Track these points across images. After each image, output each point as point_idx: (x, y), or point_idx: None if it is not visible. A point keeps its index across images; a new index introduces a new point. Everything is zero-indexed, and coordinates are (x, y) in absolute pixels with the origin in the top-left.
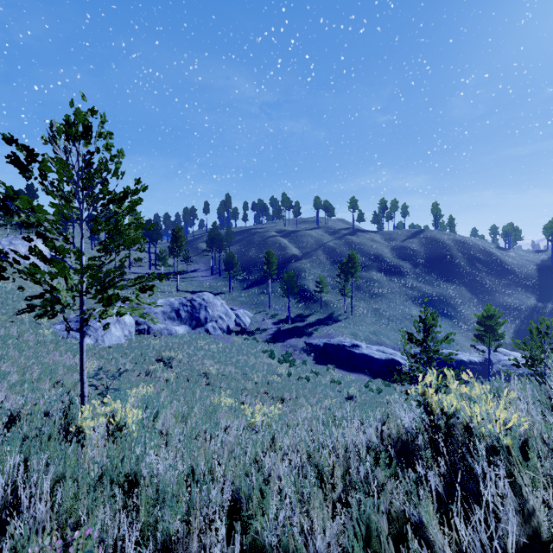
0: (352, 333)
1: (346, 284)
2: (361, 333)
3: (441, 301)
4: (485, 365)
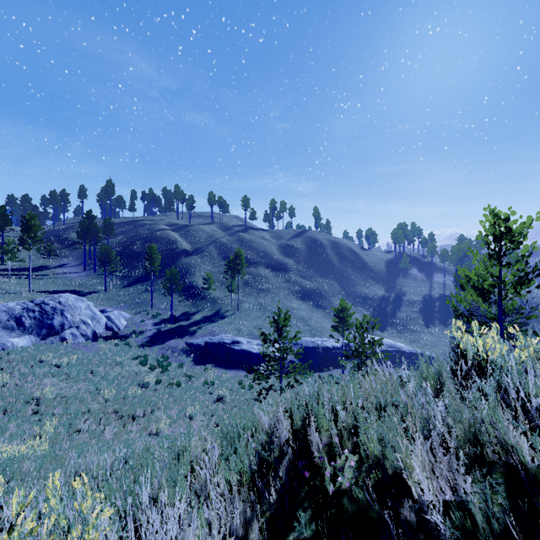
0: (237, 328)
1: (234, 281)
2: (245, 329)
3: (317, 294)
4: (345, 348)
